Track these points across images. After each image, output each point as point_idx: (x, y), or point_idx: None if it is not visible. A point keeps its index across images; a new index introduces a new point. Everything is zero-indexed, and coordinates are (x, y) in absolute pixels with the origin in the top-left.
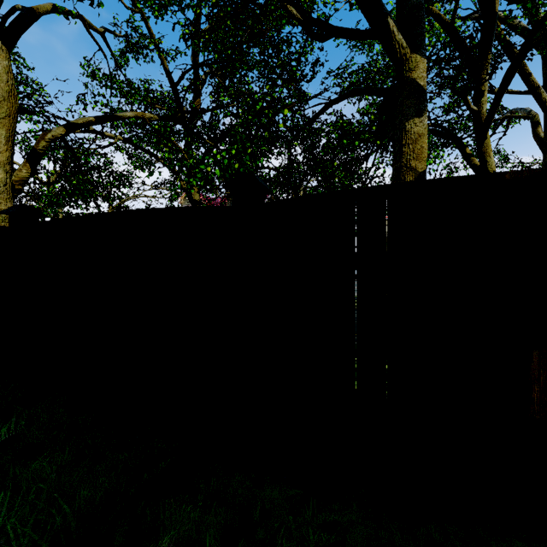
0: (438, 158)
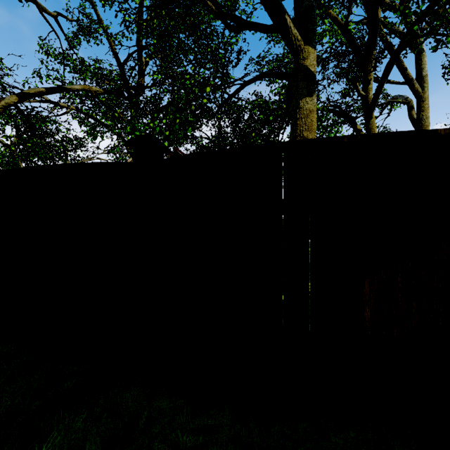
0: (338, 133)
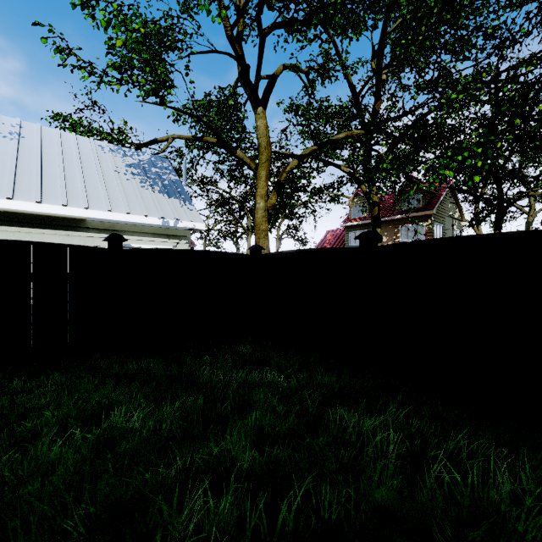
0: None
